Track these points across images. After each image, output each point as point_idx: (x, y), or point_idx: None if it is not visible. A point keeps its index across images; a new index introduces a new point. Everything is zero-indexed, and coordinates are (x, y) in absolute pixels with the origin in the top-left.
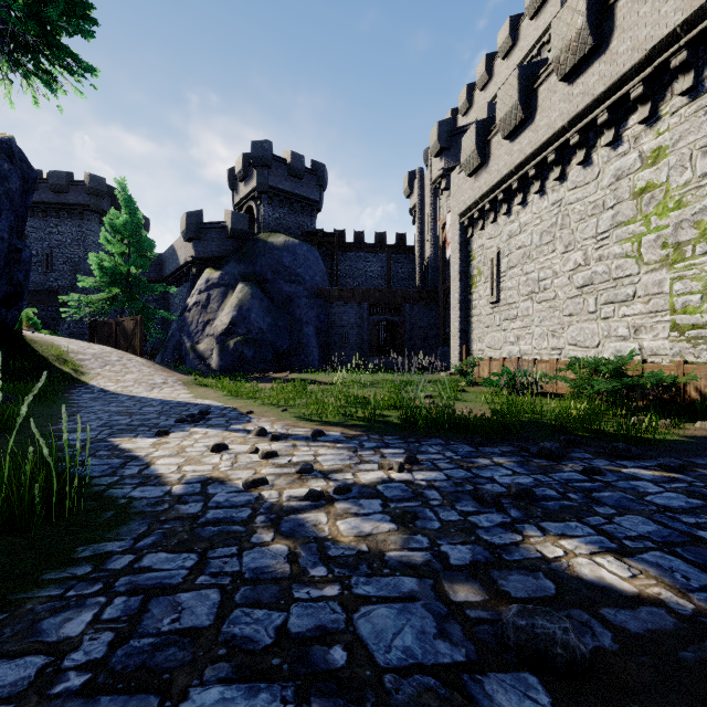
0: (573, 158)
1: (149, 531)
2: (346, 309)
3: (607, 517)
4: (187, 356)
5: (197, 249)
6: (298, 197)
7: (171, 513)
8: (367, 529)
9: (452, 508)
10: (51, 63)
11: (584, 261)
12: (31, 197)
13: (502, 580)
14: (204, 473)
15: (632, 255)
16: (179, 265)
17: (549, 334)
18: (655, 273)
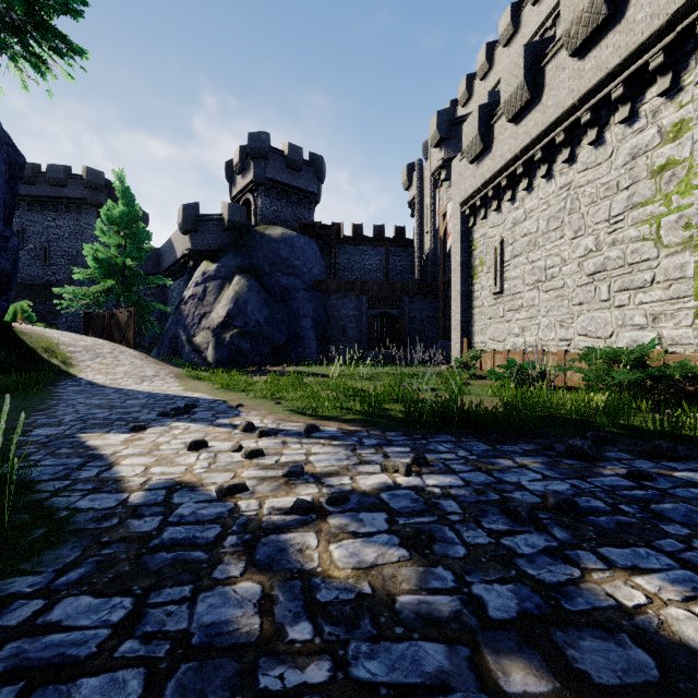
0: (584, 138)
1: (81, 560)
2: (344, 302)
3: (682, 540)
4: (183, 349)
5: (193, 241)
6: (296, 189)
7: (118, 531)
8: (369, 557)
9: (477, 526)
10: (39, 45)
11: (596, 246)
12: (19, 183)
13: (571, 649)
14: (174, 476)
15: (650, 238)
16: (176, 258)
17: (557, 324)
18: (677, 256)
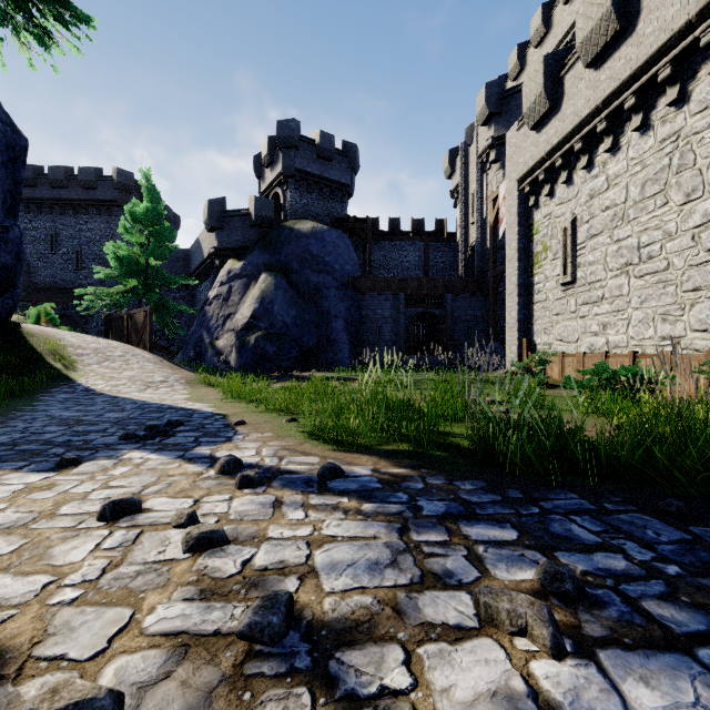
0: (702, 68)
1: None
2: (380, 301)
3: None
4: (206, 353)
5: (220, 239)
6: (328, 181)
7: None
8: None
9: None
10: (42, 15)
11: None
12: (22, 169)
13: None
14: None
15: None
16: (203, 258)
17: (657, 318)
18: None
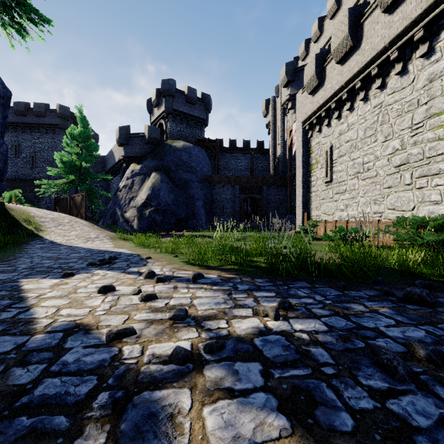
0: (392, 71)
1: None
2: (224, 190)
3: None
4: (118, 220)
5: (126, 151)
6: (192, 116)
7: None
8: (246, 430)
9: (355, 382)
10: (20, 17)
11: (401, 146)
12: (7, 110)
13: None
14: (77, 318)
15: (443, 138)
16: (115, 162)
17: (372, 202)
18: None
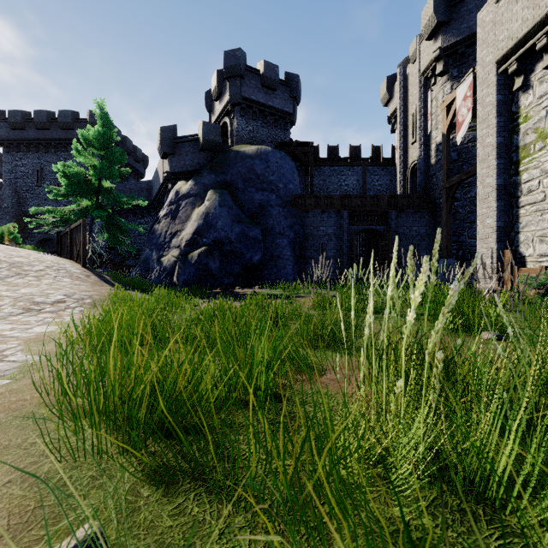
0: None
1: None
2: (323, 219)
3: None
4: (153, 269)
5: (171, 164)
6: (272, 109)
7: None
8: None
9: None
10: None
11: None
12: None
13: None
14: None
15: None
16: (159, 185)
17: None
18: None
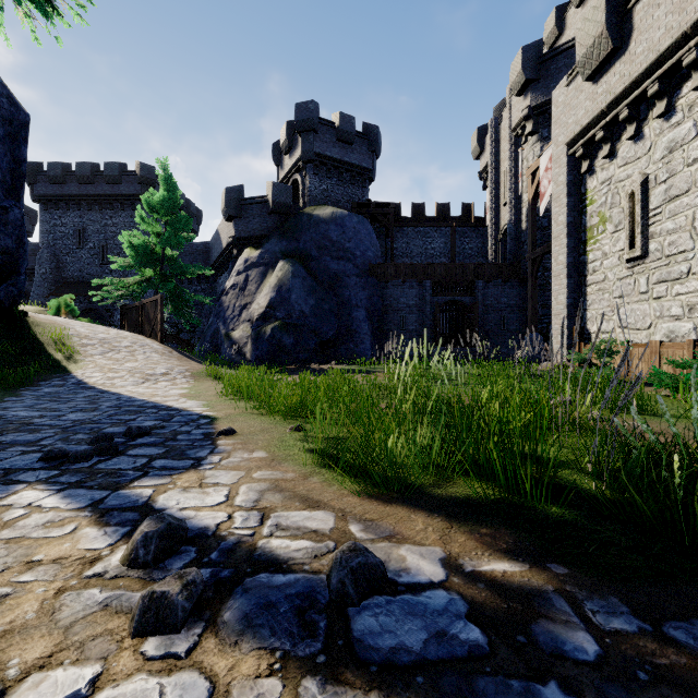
0: None
1: None
2: (404, 289)
3: None
4: (222, 344)
5: (237, 228)
6: (348, 165)
7: None
8: None
9: None
10: None
11: None
12: (24, 147)
13: None
14: None
15: None
16: (222, 249)
17: None
18: None
